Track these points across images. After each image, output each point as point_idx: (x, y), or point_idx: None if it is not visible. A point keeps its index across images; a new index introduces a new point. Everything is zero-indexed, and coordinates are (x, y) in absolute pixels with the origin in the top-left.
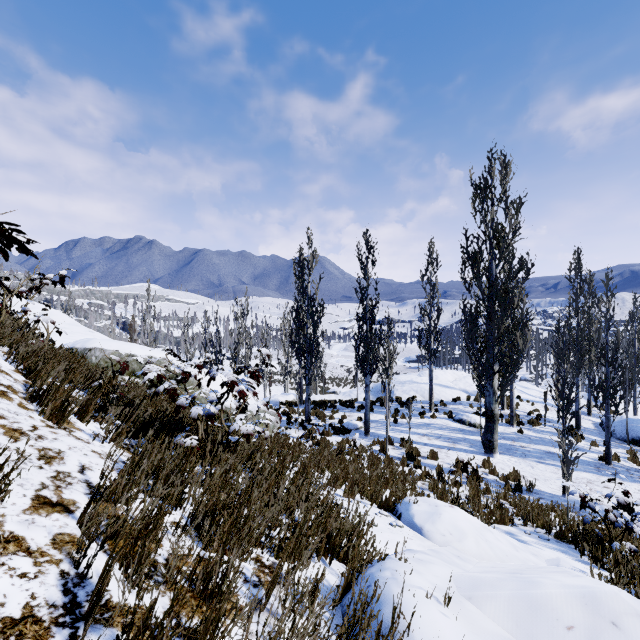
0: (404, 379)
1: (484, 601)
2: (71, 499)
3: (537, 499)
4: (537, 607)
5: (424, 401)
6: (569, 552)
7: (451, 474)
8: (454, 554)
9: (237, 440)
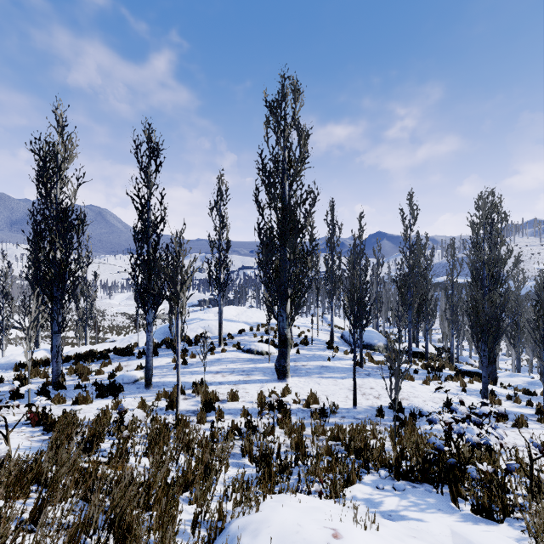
0: (191, 317)
1: None
2: None
3: (356, 425)
4: None
5: (212, 337)
6: (441, 504)
7: (258, 416)
8: None
9: None
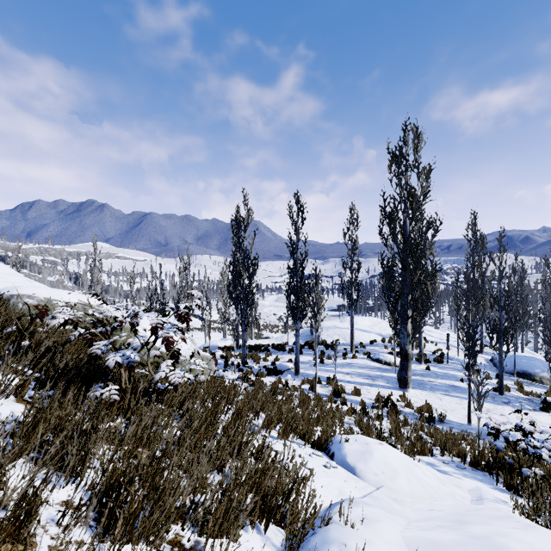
0: (328, 325)
1: None
2: None
3: (450, 429)
4: None
5: (346, 344)
6: (485, 480)
7: (373, 408)
8: (390, 497)
9: (165, 388)
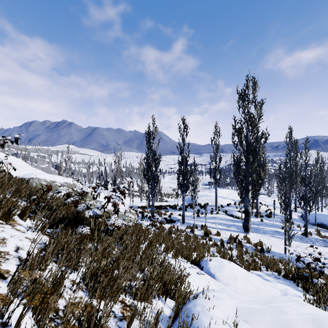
0: (202, 194)
1: (255, 323)
2: (6, 269)
3: (272, 256)
4: (286, 327)
5: (212, 205)
6: (291, 285)
7: (227, 243)
8: (233, 290)
9: (113, 229)
